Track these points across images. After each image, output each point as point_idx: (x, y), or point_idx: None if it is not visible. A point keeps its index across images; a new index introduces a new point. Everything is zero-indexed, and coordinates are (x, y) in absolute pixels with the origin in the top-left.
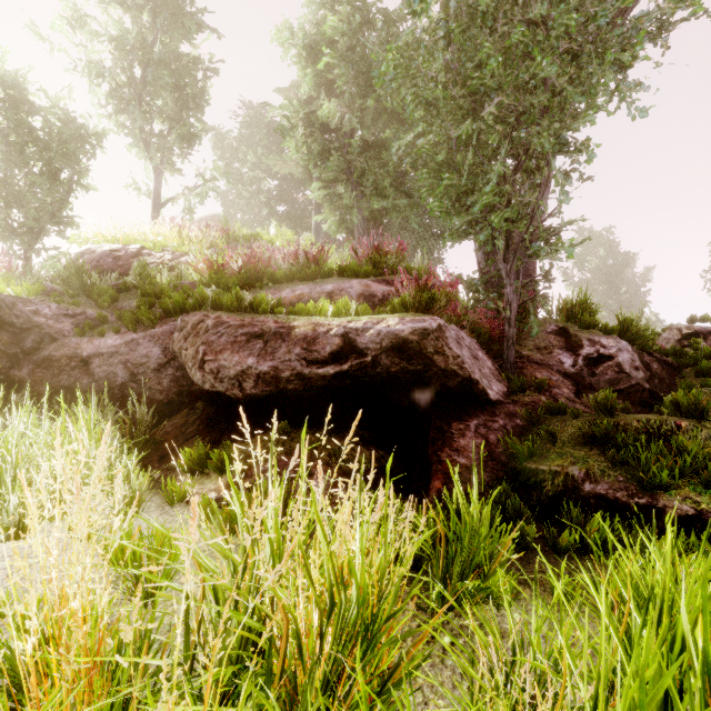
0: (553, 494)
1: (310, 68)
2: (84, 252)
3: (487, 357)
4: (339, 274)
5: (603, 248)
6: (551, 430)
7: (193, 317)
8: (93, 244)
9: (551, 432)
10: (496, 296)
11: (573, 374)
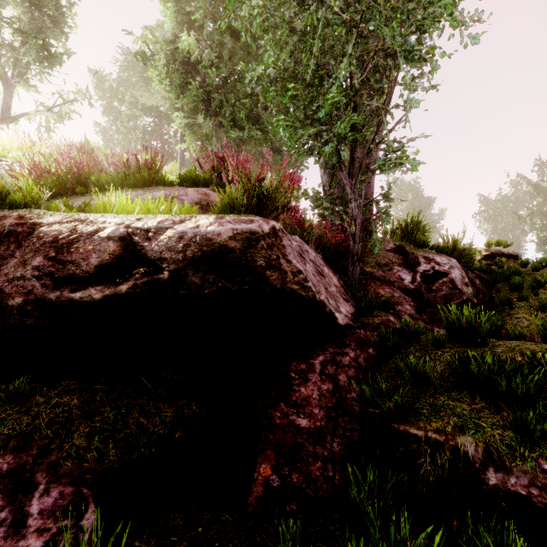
0: (436, 481)
1: (171, 2)
2: None
3: (332, 273)
4: (180, 185)
5: (411, 193)
6: (420, 371)
7: None
8: None
9: (419, 373)
10: (341, 210)
11: (413, 291)
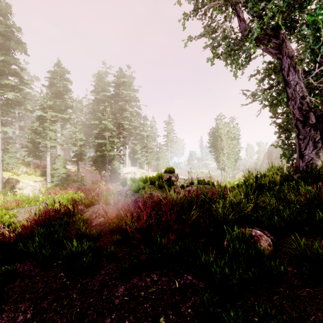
0: None
1: None
2: None
3: None
4: None
5: None
6: None
7: None
8: None
9: None
10: None
11: None
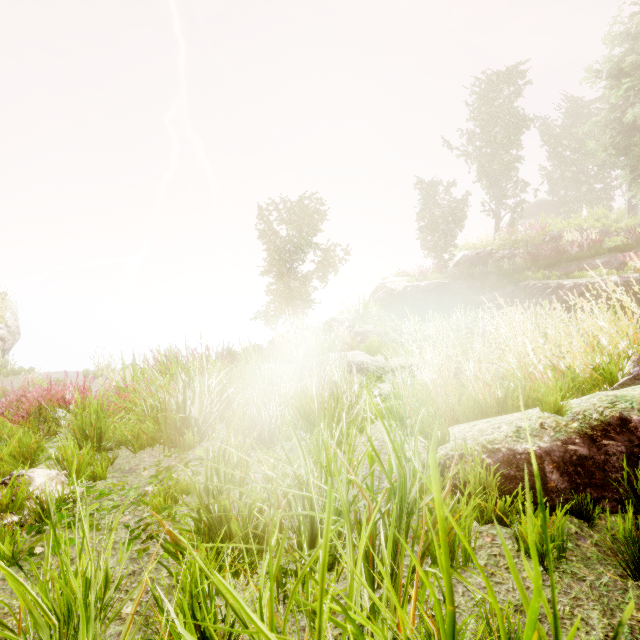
0: None
1: (615, 88)
2: (462, 256)
3: None
4: (614, 251)
5: None
6: None
7: (523, 284)
8: (465, 251)
9: None
10: None
11: None
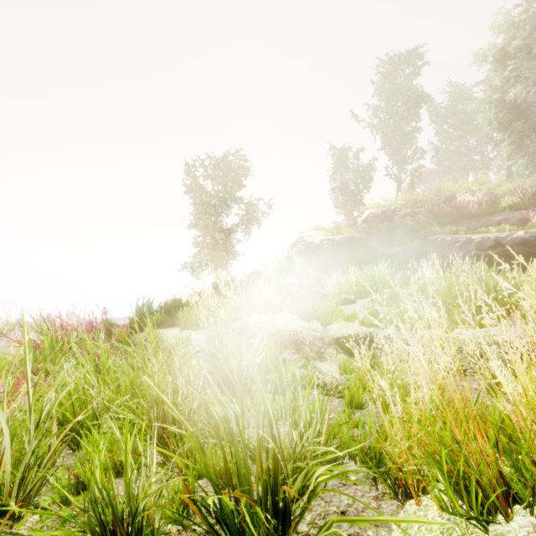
0: None
1: (499, 70)
2: (369, 214)
3: None
4: (509, 209)
5: None
6: None
7: (431, 238)
8: (372, 210)
9: None
10: None
11: None
